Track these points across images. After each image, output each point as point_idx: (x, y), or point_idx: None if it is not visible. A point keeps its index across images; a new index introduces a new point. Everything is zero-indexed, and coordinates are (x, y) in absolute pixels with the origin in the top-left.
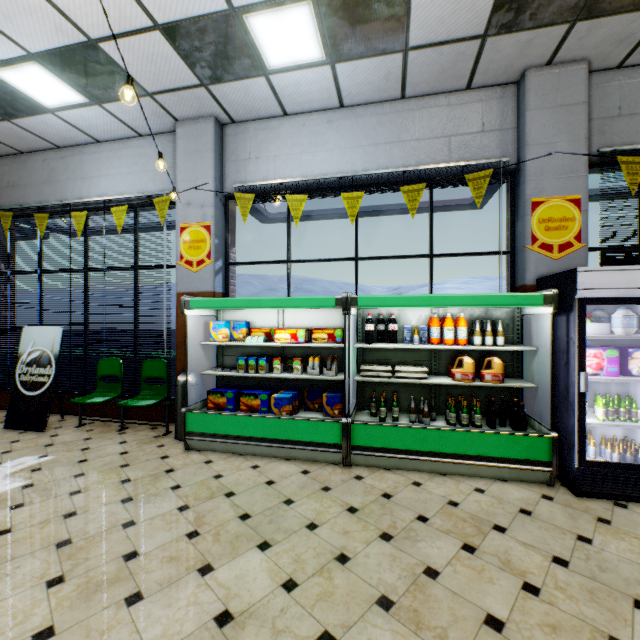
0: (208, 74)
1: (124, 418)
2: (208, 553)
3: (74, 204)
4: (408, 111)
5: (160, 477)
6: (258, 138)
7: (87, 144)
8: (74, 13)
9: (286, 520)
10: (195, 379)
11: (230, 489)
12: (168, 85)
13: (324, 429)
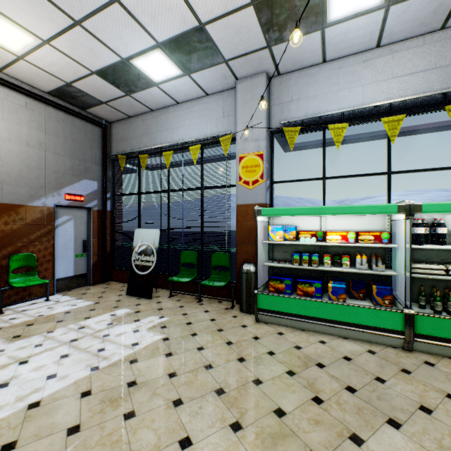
0: (275, 36)
1: (195, 293)
2: (345, 422)
3: (163, 147)
4: (447, 39)
5: (252, 343)
6: (299, 84)
7: (170, 106)
8: (197, 4)
9: (393, 399)
10: (255, 268)
11: (317, 360)
12: (241, 51)
13: (385, 317)
